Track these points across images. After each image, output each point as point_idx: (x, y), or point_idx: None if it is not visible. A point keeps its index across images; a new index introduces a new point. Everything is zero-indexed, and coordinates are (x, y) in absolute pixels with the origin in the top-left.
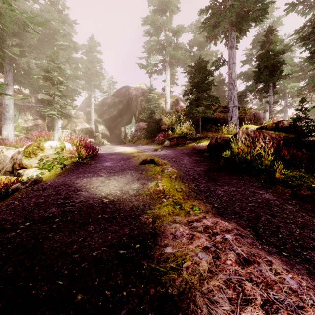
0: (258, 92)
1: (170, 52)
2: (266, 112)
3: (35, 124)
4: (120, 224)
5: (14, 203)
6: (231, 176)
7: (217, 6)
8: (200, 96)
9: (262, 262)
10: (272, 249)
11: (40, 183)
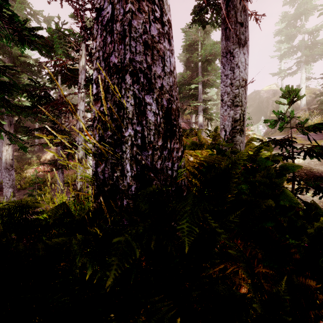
0: None
1: (305, 54)
2: None
3: None
4: None
5: None
6: None
7: None
8: None
9: None
10: None
11: None
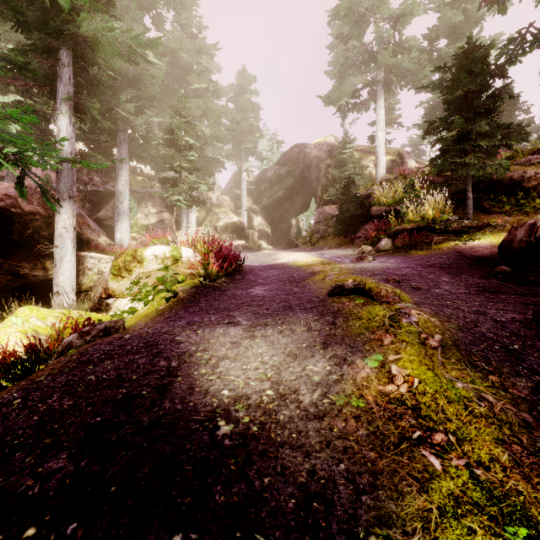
0: None
1: (386, 61)
2: None
3: (159, 220)
4: None
5: (13, 402)
6: None
7: None
8: (468, 131)
9: None
10: None
11: (109, 338)
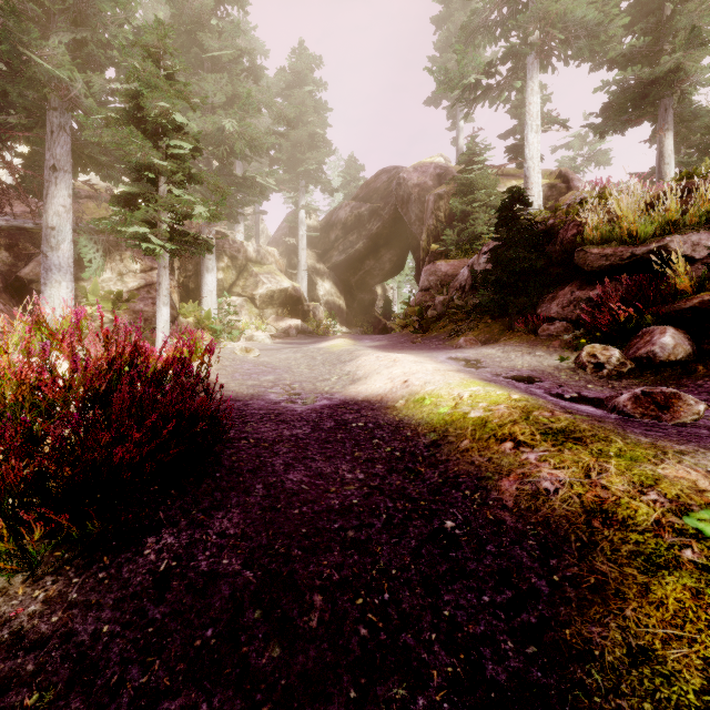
0: None
1: (548, 4)
2: None
3: (144, 283)
4: None
5: None
6: None
7: None
8: None
9: None
10: None
11: None
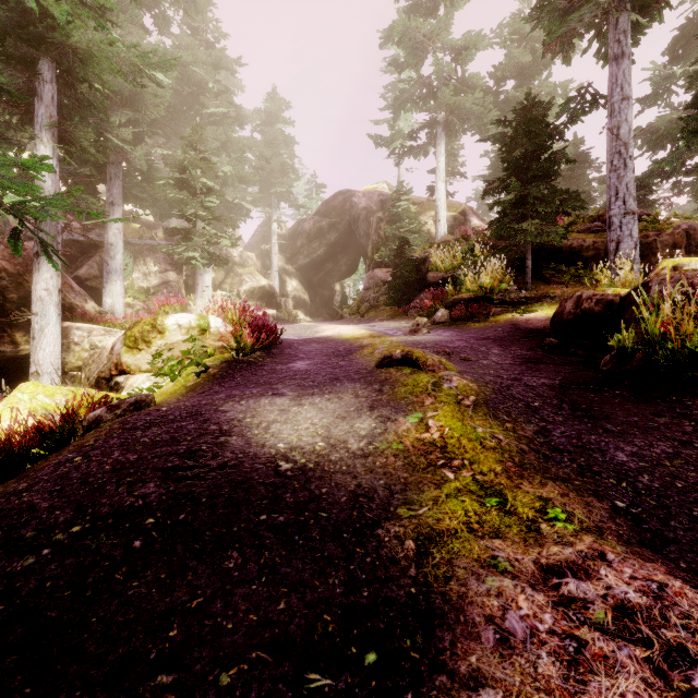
0: (693, 174)
1: (447, 100)
2: None
3: (162, 281)
4: (318, 555)
5: (73, 459)
6: (644, 406)
7: None
8: (527, 194)
9: None
10: None
11: (144, 410)
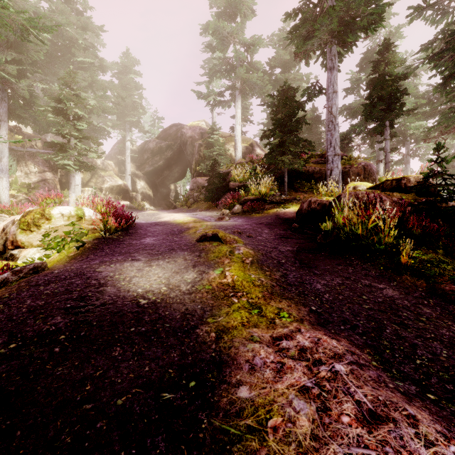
0: (368, 135)
1: (242, 75)
2: (379, 163)
3: (41, 179)
4: (165, 344)
5: None
6: (333, 261)
7: (310, 8)
8: (285, 140)
9: (401, 418)
10: (410, 388)
11: (41, 273)
